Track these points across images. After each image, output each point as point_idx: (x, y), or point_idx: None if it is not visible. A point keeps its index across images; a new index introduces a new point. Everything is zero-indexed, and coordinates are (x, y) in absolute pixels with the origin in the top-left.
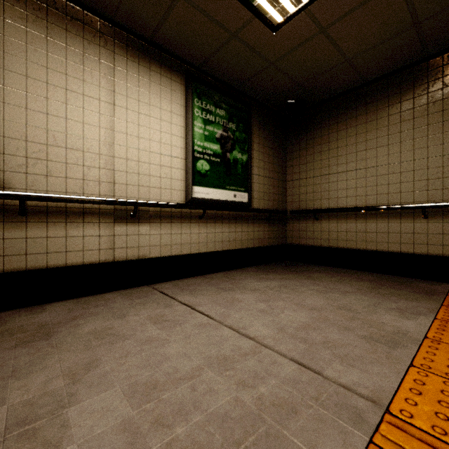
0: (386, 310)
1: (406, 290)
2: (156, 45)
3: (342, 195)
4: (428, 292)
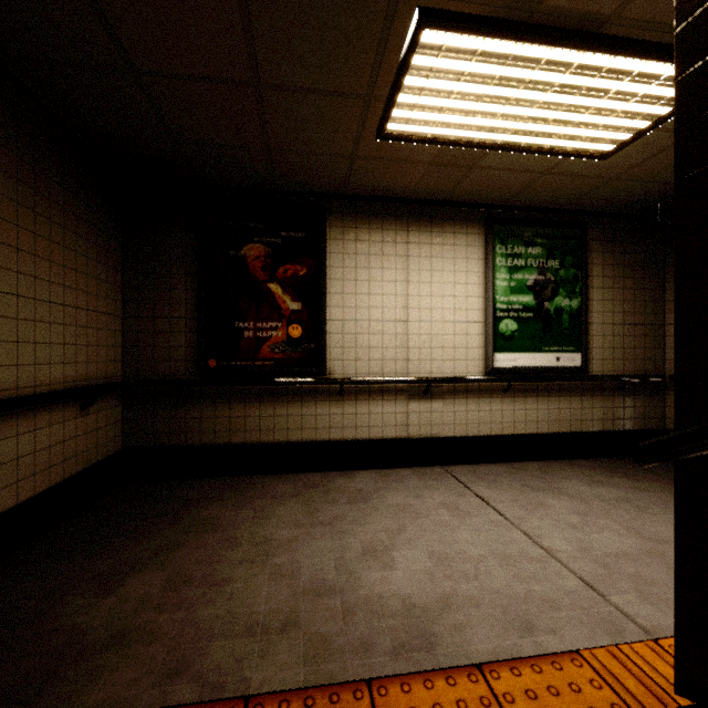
0: None
1: None
2: (449, 202)
3: None
4: None
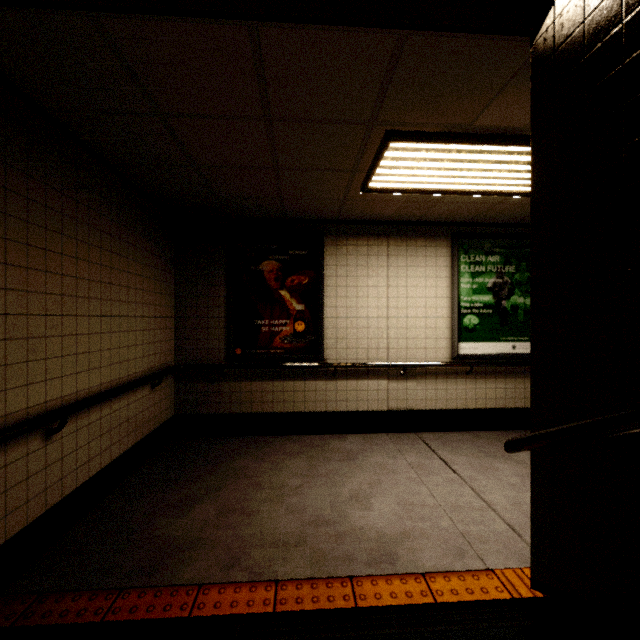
0: None
1: None
2: (421, 222)
3: None
4: None
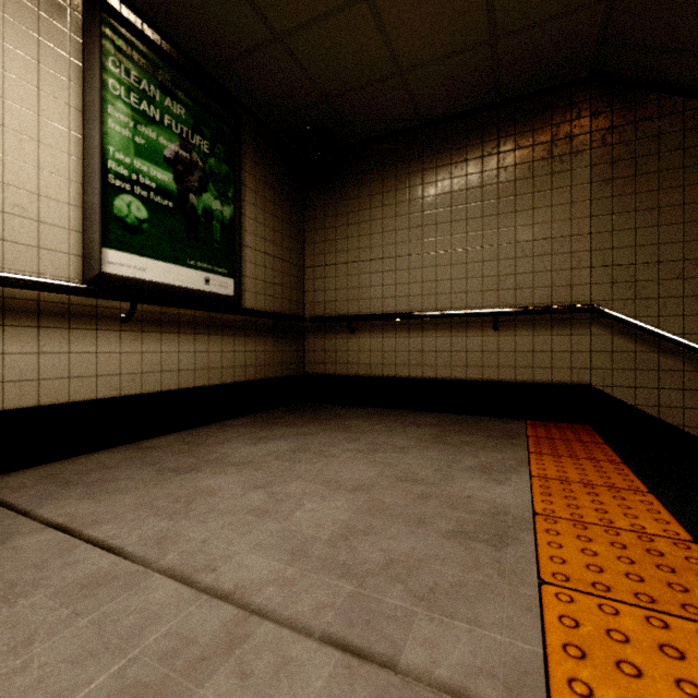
0: (467, 472)
1: (479, 434)
2: None
3: (389, 294)
4: (505, 434)
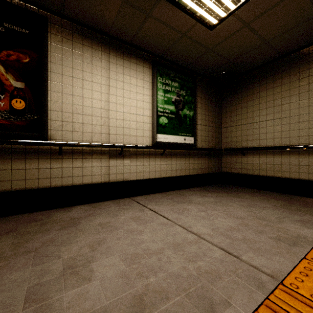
0: (293, 221)
1: (311, 207)
2: (133, 45)
3: (262, 137)
4: None
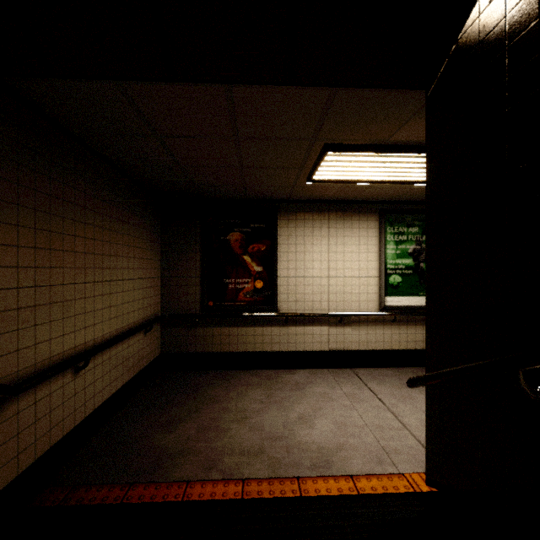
0: None
1: None
2: (355, 201)
3: None
4: None
